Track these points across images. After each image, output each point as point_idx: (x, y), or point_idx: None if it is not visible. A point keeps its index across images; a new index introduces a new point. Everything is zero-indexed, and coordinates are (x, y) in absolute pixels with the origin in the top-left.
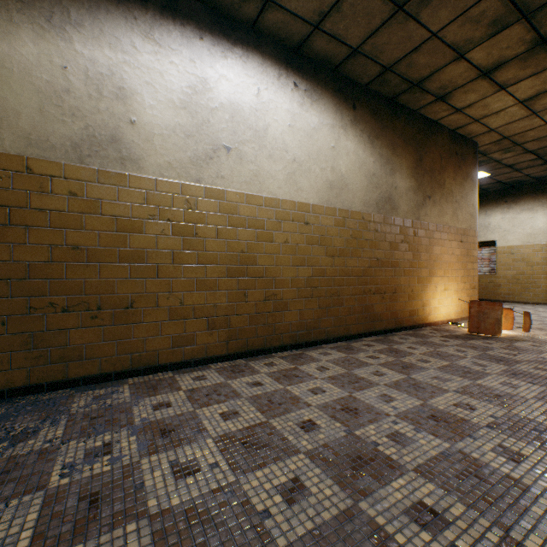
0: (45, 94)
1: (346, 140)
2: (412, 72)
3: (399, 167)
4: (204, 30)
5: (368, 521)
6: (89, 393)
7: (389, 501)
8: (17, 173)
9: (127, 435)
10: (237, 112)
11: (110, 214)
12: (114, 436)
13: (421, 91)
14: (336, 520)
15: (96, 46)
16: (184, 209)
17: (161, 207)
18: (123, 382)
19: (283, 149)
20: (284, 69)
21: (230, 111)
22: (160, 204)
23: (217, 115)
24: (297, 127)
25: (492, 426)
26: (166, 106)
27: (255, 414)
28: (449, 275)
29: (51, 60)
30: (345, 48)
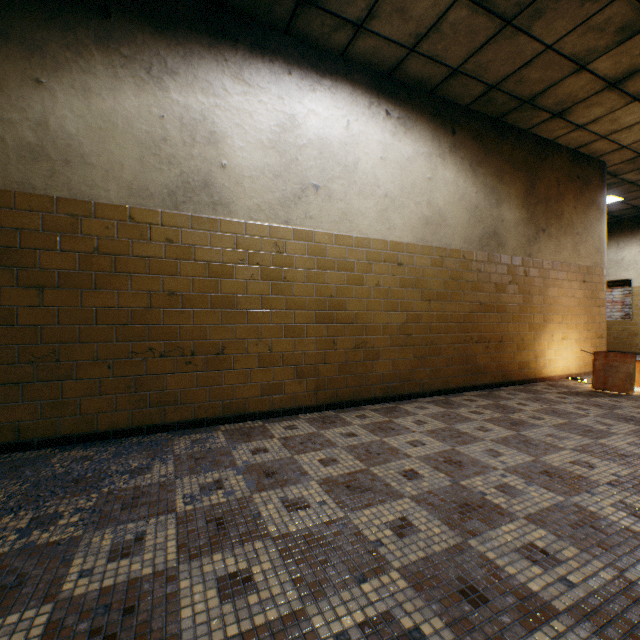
0: (145, 144)
1: (444, 170)
2: (522, 88)
3: (506, 196)
4: (292, 64)
5: (478, 555)
6: (186, 437)
7: (498, 541)
8: (121, 222)
9: (233, 474)
10: (325, 147)
11: (203, 259)
12: (222, 474)
13: (533, 108)
14: (446, 553)
15: (189, 93)
16: (272, 253)
17: (250, 251)
18: (215, 429)
19: (374, 185)
20: (375, 97)
21: (318, 147)
22: (249, 248)
23: (305, 153)
24: (389, 159)
25: (614, 483)
26: (255, 147)
27: (354, 462)
28: (569, 322)
29: (150, 110)
30: (444, 69)
